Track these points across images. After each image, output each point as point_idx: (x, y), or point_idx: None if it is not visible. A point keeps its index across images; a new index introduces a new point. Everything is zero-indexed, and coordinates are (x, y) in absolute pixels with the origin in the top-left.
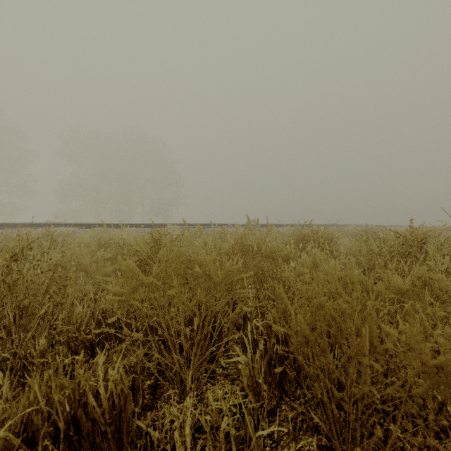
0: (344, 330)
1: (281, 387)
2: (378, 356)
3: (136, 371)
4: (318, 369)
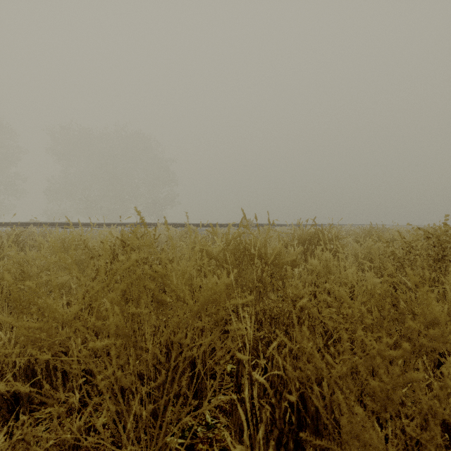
0: None
1: None
2: None
3: None
4: None
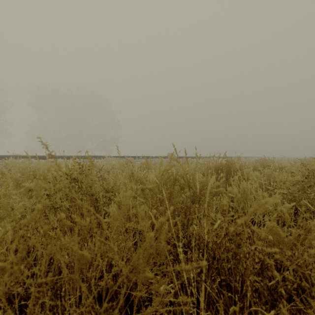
0: None
1: None
2: None
3: None
4: None
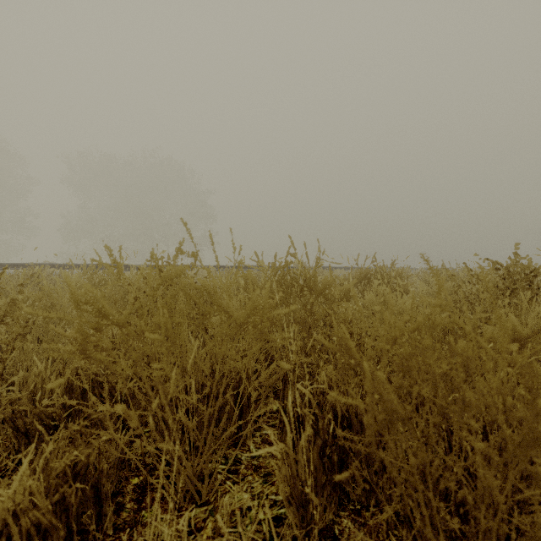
0: (470, 403)
1: (340, 489)
2: (534, 452)
3: (102, 469)
4: (414, 474)
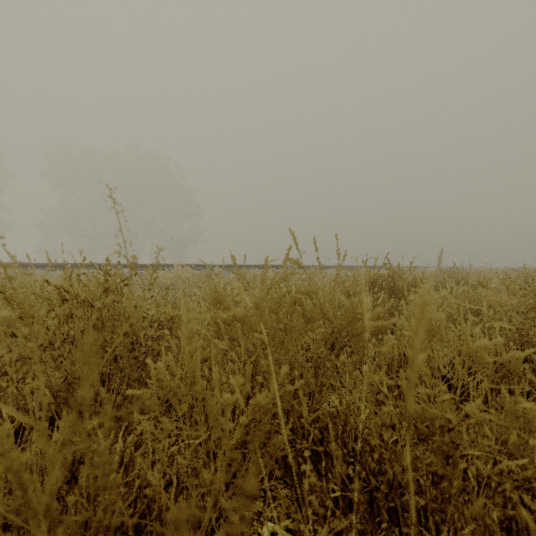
0: None
1: None
2: None
3: None
4: None
